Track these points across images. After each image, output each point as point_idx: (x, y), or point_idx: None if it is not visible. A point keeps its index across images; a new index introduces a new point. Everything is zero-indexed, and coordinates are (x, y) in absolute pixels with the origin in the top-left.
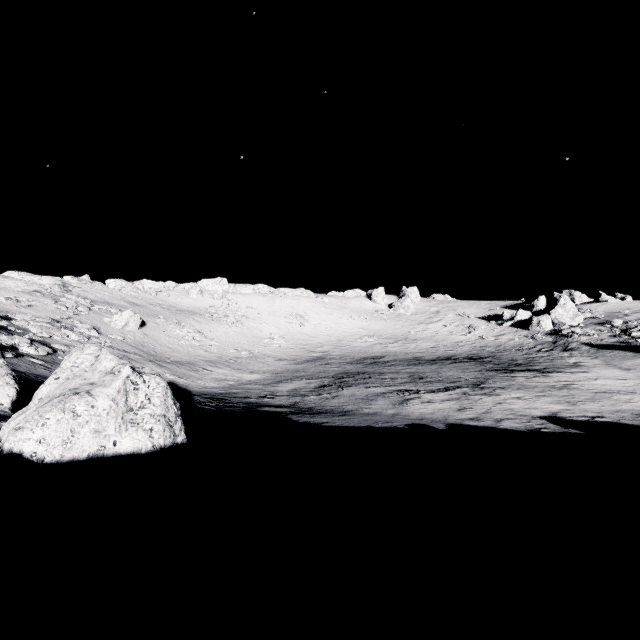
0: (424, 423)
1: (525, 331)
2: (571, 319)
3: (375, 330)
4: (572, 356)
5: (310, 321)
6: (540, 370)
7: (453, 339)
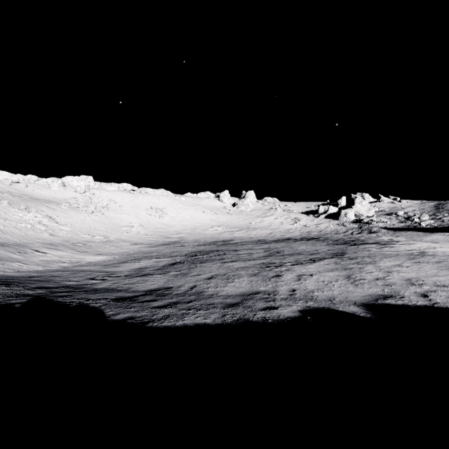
0: (325, 306)
1: (336, 221)
2: (367, 212)
3: (223, 222)
4: (380, 236)
5: (168, 214)
6: (377, 243)
7: (284, 227)
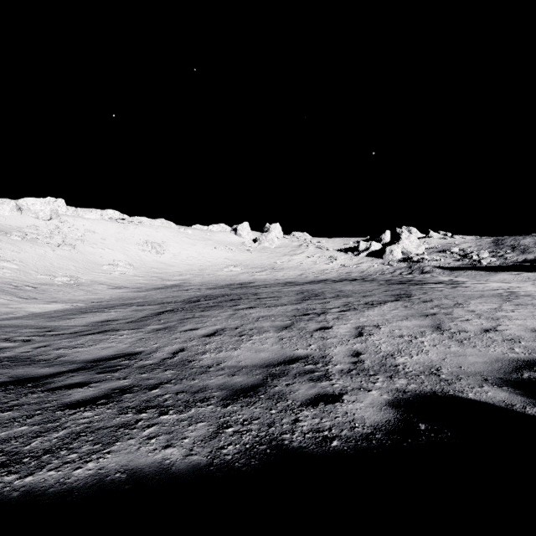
0: (434, 388)
1: (380, 259)
2: (416, 249)
3: (241, 260)
4: (435, 276)
5: (169, 250)
6: (442, 283)
7: (318, 268)
